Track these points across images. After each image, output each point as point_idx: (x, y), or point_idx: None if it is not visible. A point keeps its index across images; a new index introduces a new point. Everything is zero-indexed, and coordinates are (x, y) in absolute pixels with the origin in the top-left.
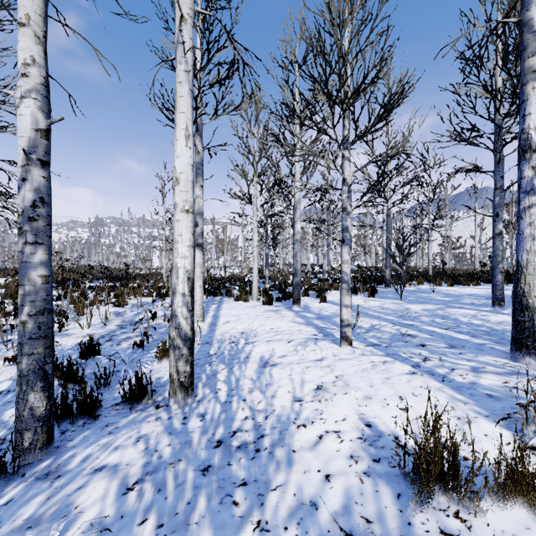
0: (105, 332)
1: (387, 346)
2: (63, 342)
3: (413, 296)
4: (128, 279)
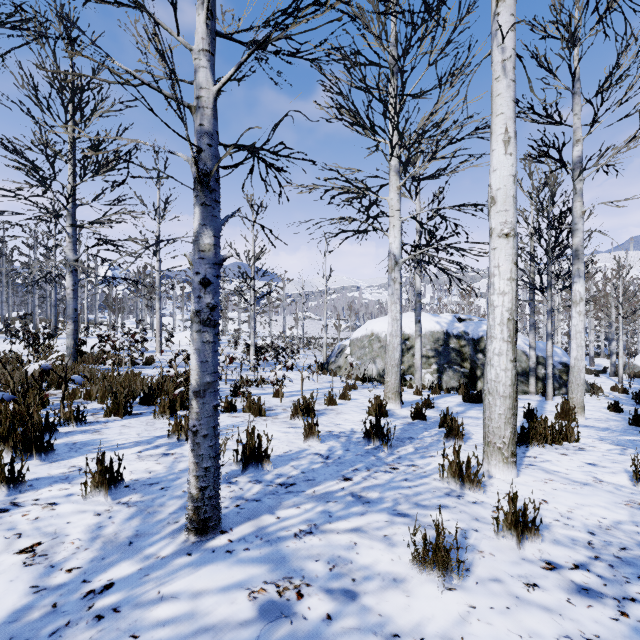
0: None
1: None
2: None
3: None
4: None
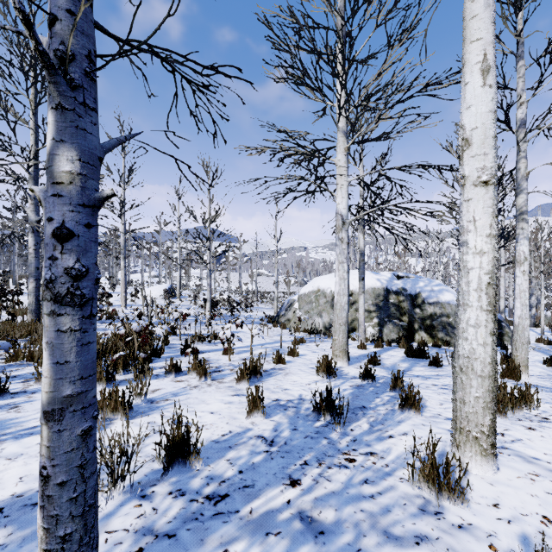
0: None
1: None
2: None
3: None
4: None
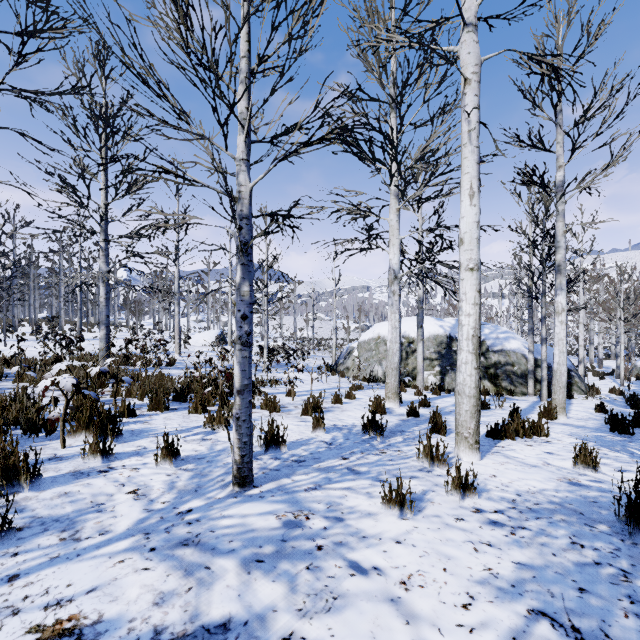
0: None
1: None
2: None
3: None
4: None
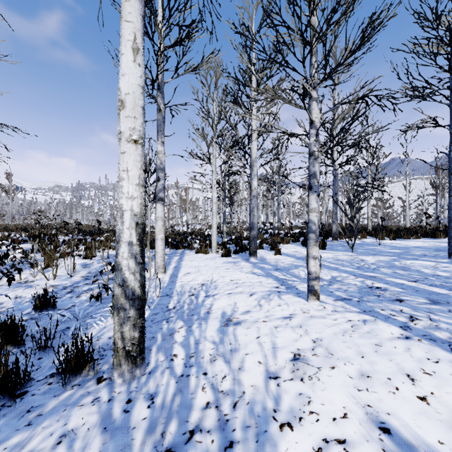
0: (69, 283)
1: (359, 300)
2: (24, 293)
3: (362, 249)
4: (100, 234)
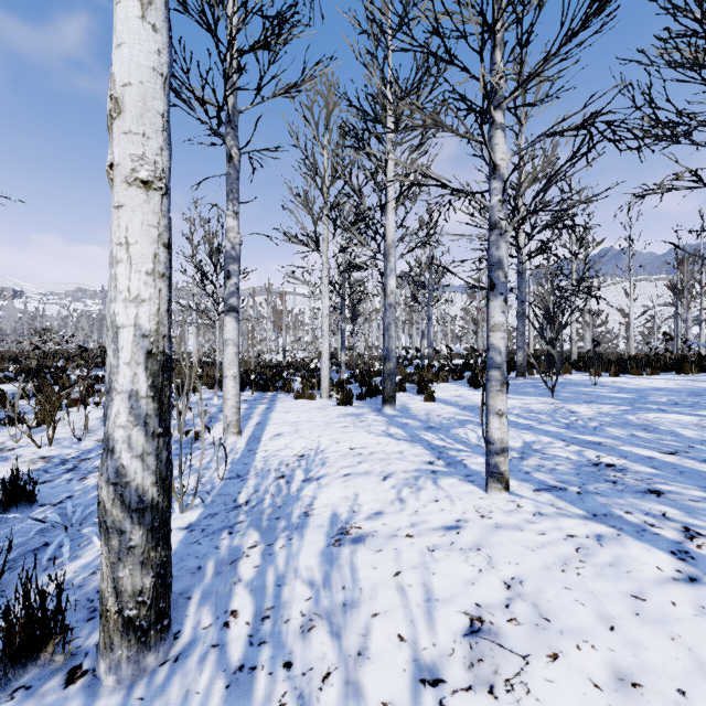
0: (73, 452)
1: (580, 492)
2: None
3: (567, 392)
4: None
